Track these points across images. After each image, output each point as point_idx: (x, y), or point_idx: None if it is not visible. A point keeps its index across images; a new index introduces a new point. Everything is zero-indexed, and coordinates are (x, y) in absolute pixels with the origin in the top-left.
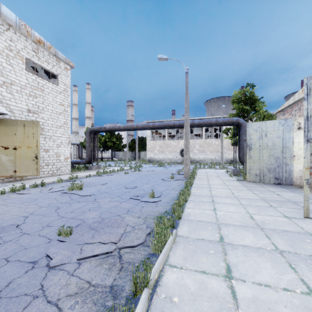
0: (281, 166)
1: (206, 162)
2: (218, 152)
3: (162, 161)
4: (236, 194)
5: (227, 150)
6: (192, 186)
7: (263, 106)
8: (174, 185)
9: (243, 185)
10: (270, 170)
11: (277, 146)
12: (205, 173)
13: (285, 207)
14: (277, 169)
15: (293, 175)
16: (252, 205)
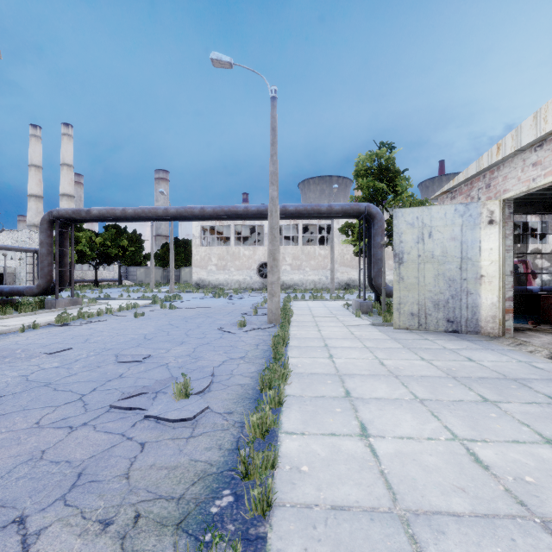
0: (459, 296)
1: (305, 287)
2: (325, 270)
3: (224, 285)
4: (389, 363)
5: (341, 267)
6: (289, 345)
7: (408, 185)
8: (246, 346)
9: (390, 337)
10: (439, 304)
11: (451, 256)
12: (308, 309)
13: (517, 402)
14: (451, 303)
15: (480, 313)
16: (445, 401)
